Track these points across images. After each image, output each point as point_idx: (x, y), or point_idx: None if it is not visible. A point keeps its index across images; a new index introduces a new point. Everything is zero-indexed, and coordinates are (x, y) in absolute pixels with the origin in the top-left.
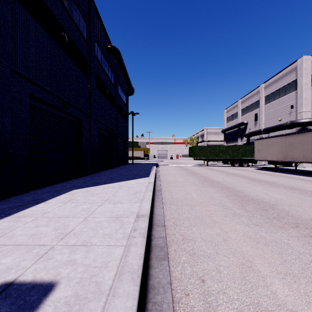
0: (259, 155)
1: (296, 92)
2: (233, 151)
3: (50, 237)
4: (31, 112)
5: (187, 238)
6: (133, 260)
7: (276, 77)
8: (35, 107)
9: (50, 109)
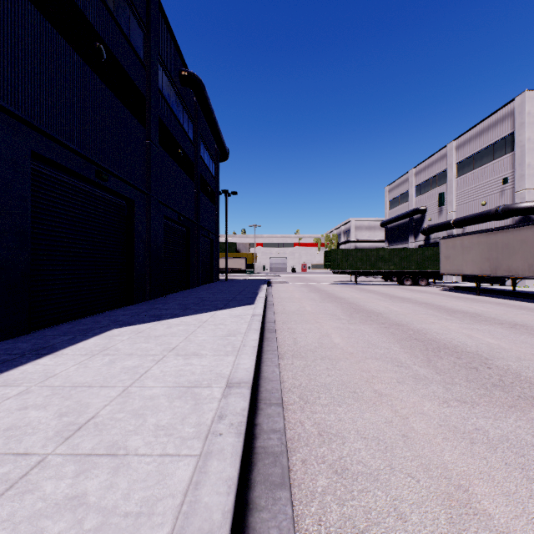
0: (448, 266)
1: (512, 155)
2: (401, 259)
3: (45, 434)
4: (37, 186)
5: (329, 432)
6: (212, 497)
7: (477, 129)
8: (44, 177)
9: (74, 181)
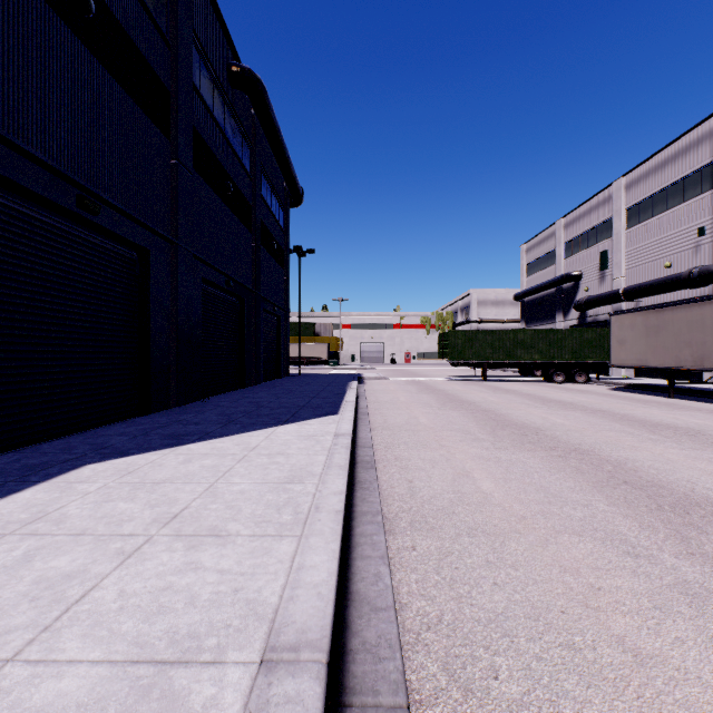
0: (624, 354)
1: (712, 193)
2: (550, 345)
3: None
4: None
5: None
6: None
7: (658, 158)
8: None
9: (38, 211)
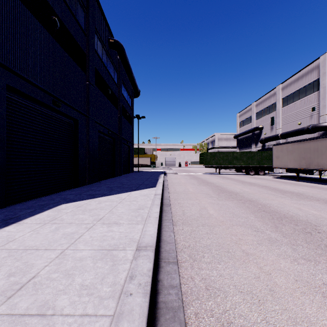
0: (278, 162)
1: (318, 93)
2: (248, 158)
3: None
4: (11, 109)
5: (213, 286)
6: None
7: (295, 77)
8: (16, 103)
9: (38, 107)
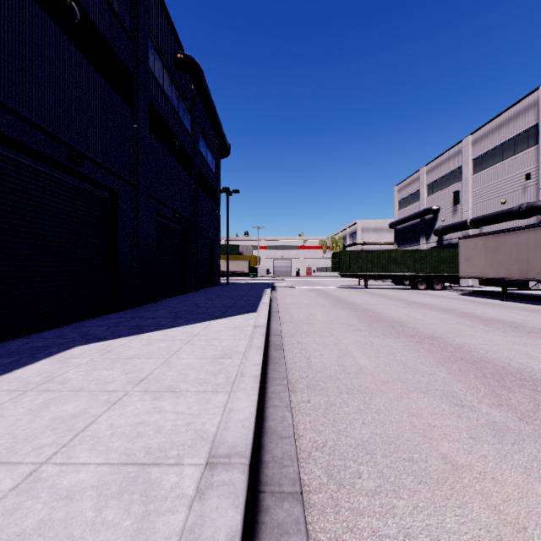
0: (469, 268)
1: (536, 148)
2: (415, 261)
3: None
4: None
5: None
6: None
7: (496, 122)
8: None
9: (39, 164)
